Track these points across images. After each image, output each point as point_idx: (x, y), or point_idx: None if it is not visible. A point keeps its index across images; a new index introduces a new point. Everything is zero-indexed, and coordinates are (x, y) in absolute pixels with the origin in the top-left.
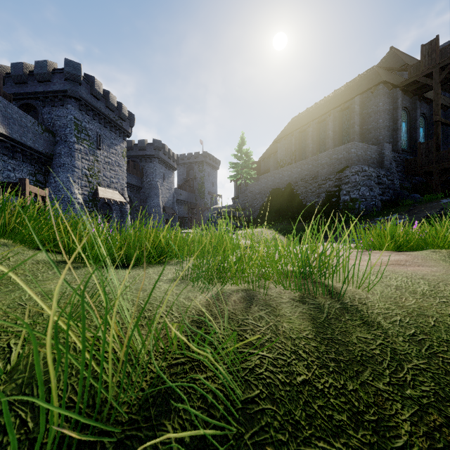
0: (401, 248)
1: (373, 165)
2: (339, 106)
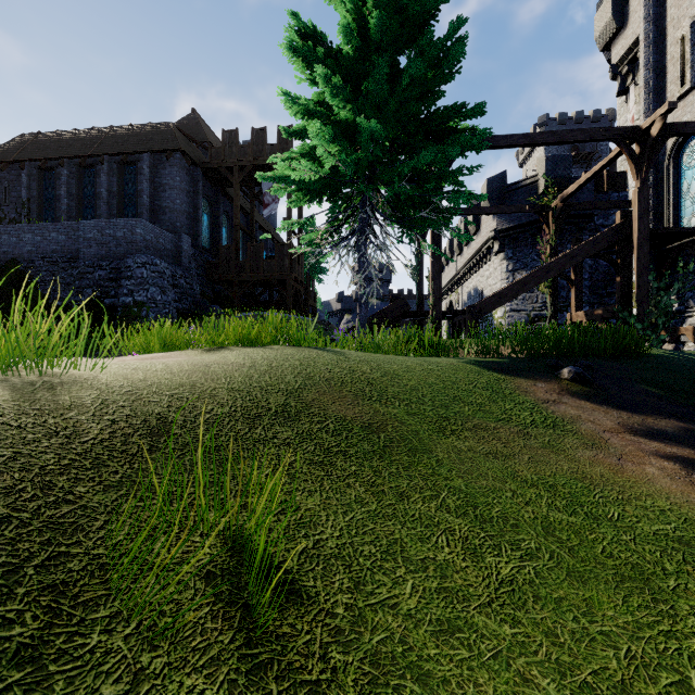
0: (168, 350)
1: (169, 260)
2: (119, 155)
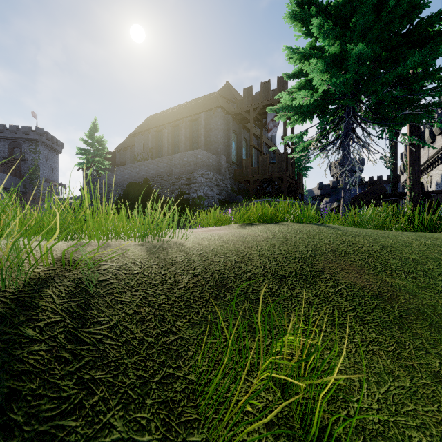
0: (217, 225)
1: (214, 171)
2: (190, 116)
